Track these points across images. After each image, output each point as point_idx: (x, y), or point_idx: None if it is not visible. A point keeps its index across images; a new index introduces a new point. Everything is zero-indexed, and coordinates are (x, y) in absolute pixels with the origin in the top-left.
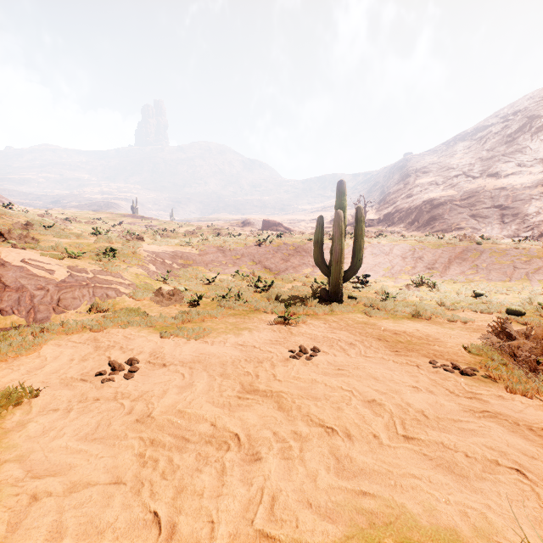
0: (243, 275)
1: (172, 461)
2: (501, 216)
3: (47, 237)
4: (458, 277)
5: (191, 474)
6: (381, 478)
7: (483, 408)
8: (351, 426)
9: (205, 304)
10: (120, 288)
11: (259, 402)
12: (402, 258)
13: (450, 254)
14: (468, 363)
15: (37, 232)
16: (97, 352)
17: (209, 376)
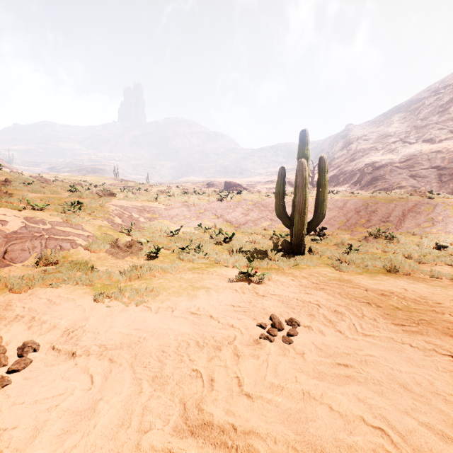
0: (205, 227)
1: None
2: (439, 176)
3: (21, 192)
4: (415, 230)
5: None
6: None
7: None
8: None
9: (164, 256)
10: (76, 240)
11: None
12: (356, 212)
13: (404, 207)
14: None
15: (14, 187)
16: None
17: (133, 380)
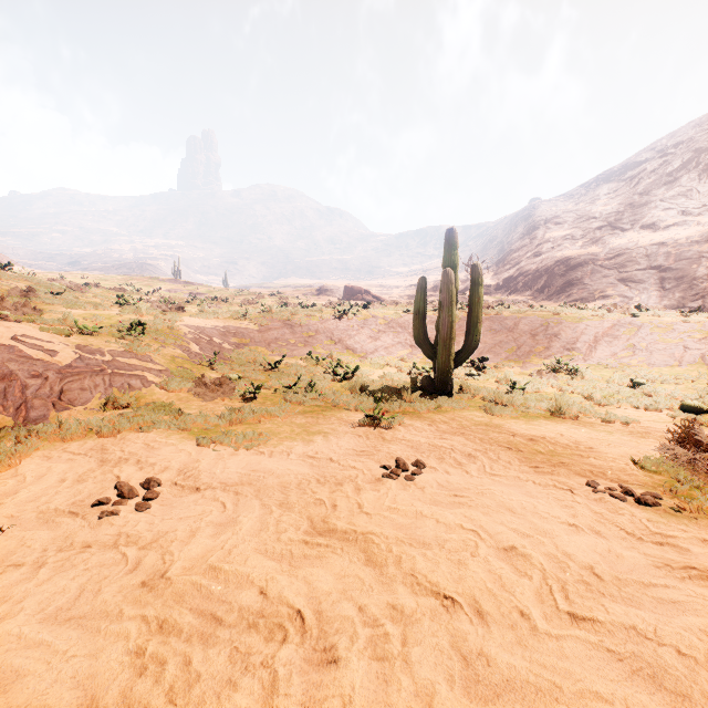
0: (317, 358)
1: (190, 663)
2: (661, 281)
3: (54, 308)
4: (608, 361)
5: (218, 692)
6: (543, 699)
7: (684, 562)
8: (483, 594)
9: (265, 397)
10: (147, 376)
11: (336, 551)
12: (531, 335)
13: (597, 329)
14: (644, 486)
15: (42, 300)
16: (101, 468)
17: (262, 506)
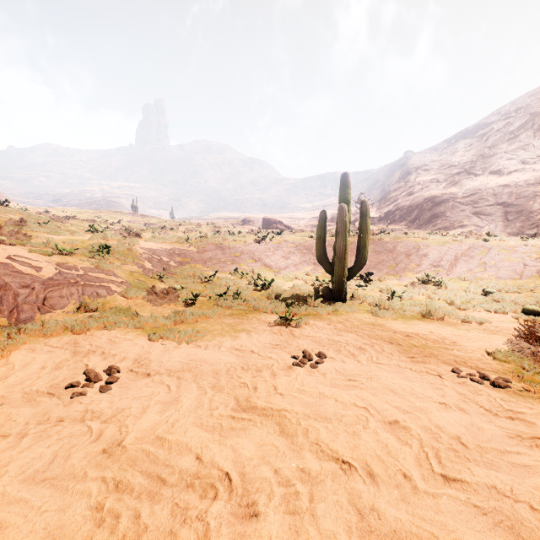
0: (242, 273)
1: (139, 517)
2: (505, 214)
3: (40, 234)
4: (466, 275)
5: None
6: None
7: (532, 433)
8: (373, 460)
9: (202, 303)
10: (111, 287)
11: (256, 424)
12: (406, 255)
13: (457, 251)
14: (497, 372)
15: (31, 228)
16: (74, 358)
17: (199, 388)
